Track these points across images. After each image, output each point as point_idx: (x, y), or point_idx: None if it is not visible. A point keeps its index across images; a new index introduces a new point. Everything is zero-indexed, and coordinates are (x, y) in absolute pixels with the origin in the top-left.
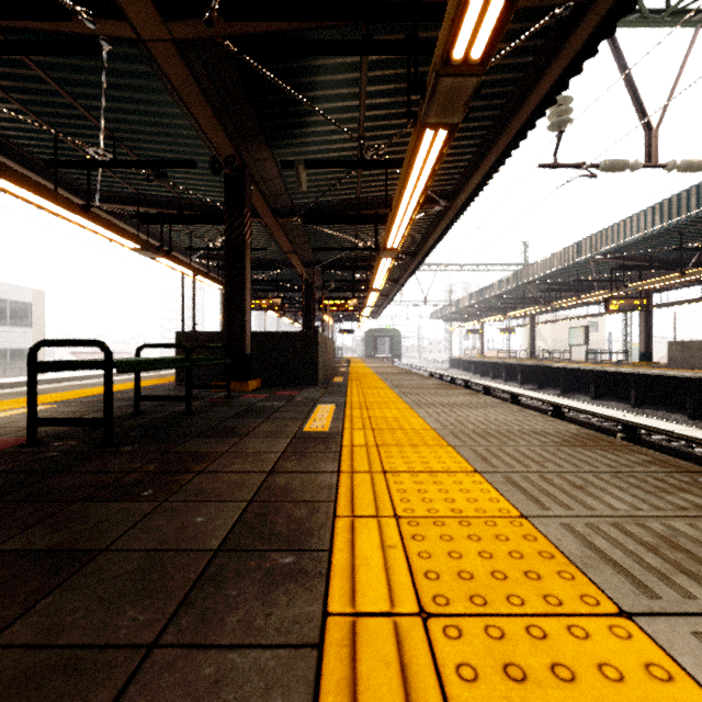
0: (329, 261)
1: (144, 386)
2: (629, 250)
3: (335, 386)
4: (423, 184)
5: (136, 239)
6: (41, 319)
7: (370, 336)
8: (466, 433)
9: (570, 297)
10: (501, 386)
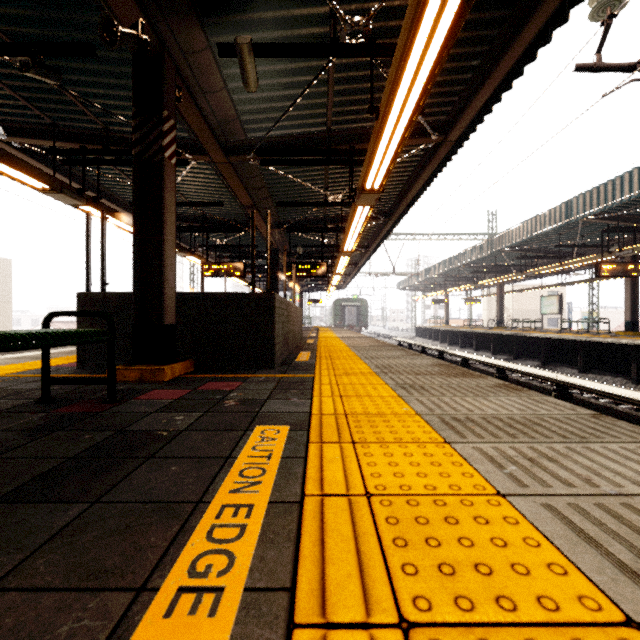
0: (296, 222)
1: (30, 369)
2: (625, 209)
3: (297, 369)
4: (439, 47)
5: (40, 175)
6: (8, 288)
7: (338, 305)
8: None
9: (543, 265)
10: (484, 359)
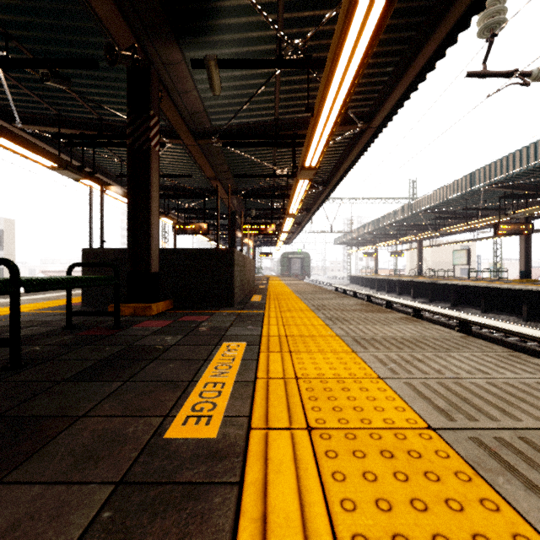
0: (250, 190)
1: (47, 307)
2: (518, 180)
3: (251, 307)
4: (356, 68)
5: (50, 156)
6: (12, 243)
7: (285, 258)
8: (523, 453)
9: (454, 225)
10: (403, 301)
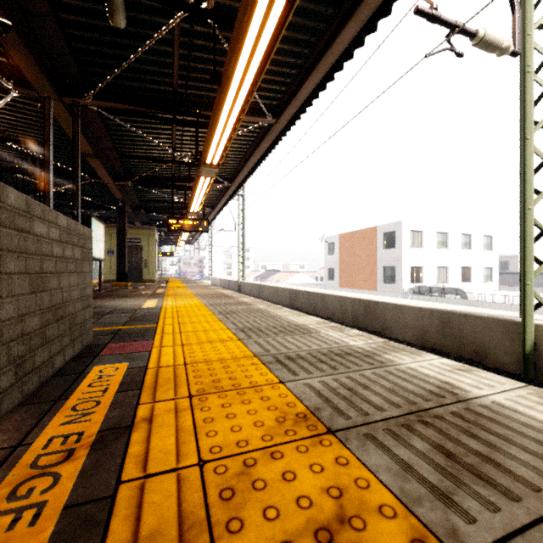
0: None
1: (155, 332)
2: None
3: None
4: None
5: None
6: None
7: None
8: None
9: None
10: None
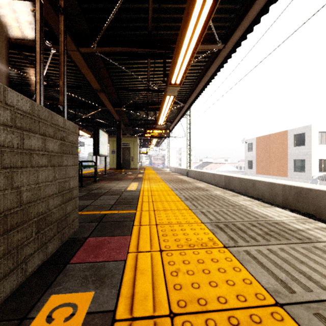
0: None
1: (133, 222)
2: None
3: None
4: None
5: None
6: None
7: None
8: None
9: None
10: None
